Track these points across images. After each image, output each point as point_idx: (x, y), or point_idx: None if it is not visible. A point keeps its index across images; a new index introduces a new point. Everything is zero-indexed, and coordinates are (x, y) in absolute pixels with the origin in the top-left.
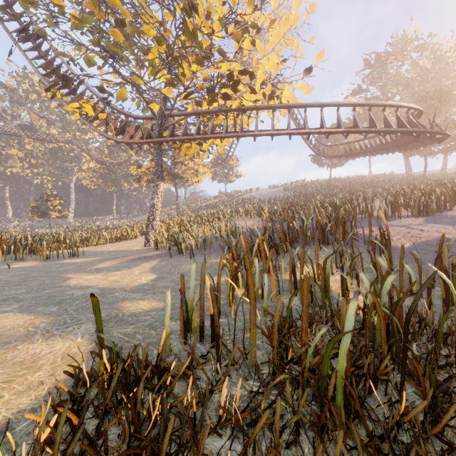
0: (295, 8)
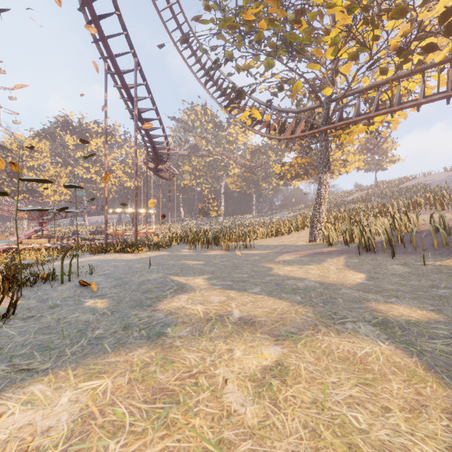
0: None
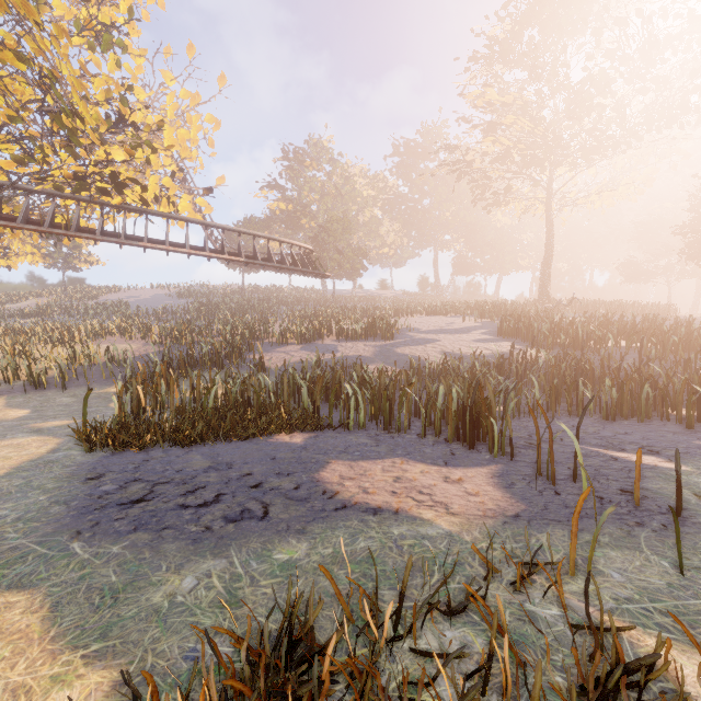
0: (194, 130)
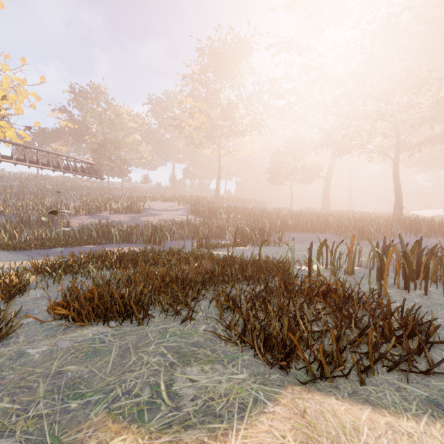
0: (22, 97)
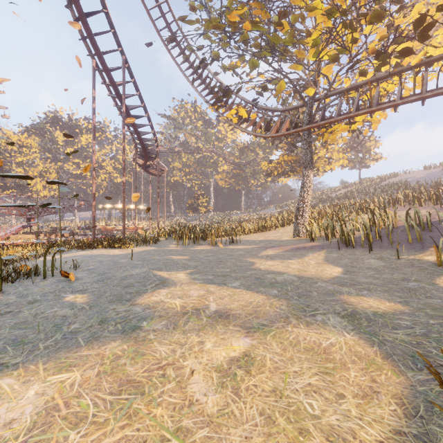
0: None
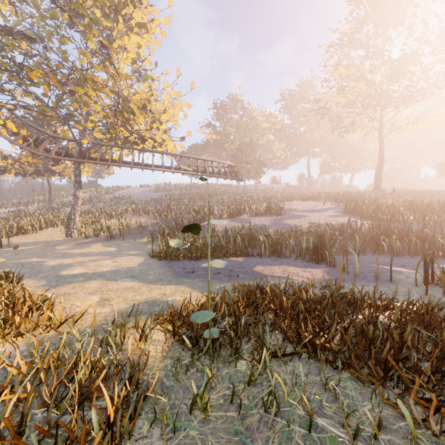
0: (177, 109)
